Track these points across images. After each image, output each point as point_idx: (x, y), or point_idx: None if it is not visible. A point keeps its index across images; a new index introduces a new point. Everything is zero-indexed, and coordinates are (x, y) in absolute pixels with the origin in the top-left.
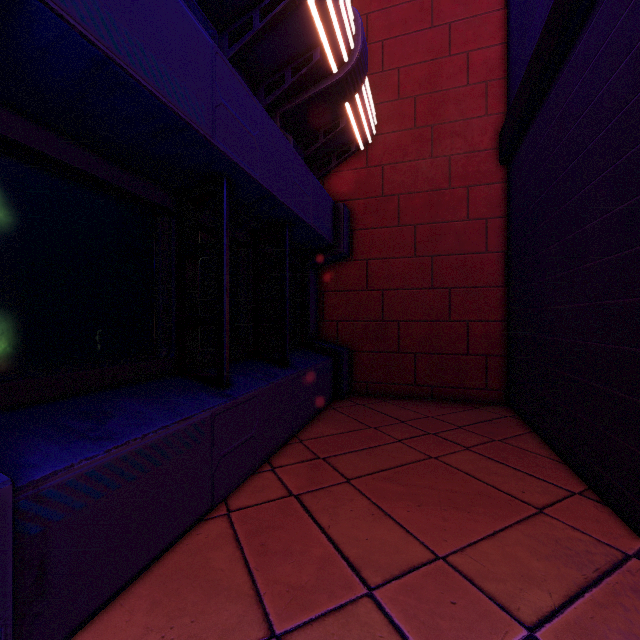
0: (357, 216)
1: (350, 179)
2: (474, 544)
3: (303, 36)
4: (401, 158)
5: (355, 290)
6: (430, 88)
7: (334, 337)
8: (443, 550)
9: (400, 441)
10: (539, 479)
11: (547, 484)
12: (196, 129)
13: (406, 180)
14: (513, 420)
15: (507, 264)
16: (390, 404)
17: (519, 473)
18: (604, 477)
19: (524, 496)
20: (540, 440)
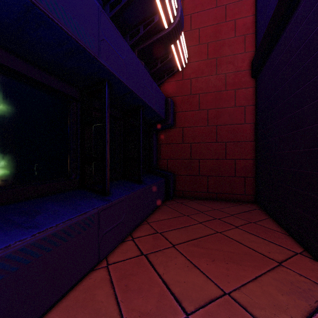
0: (177, 105)
1: (174, 86)
2: (245, 285)
3: (149, 7)
4: (200, 75)
5: (176, 143)
6: (215, 38)
7: (166, 167)
8: (228, 289)
9: (201, 223)
10: (277, 245)
11: (282, 248)
12: (89, 52)
13: (203, 86)
14: (259, 211)
15: (255, 129)
16: (195, 202)
17: (266, 241)
18: (314, 245)
19: (270, 255)
20: (275, 222)
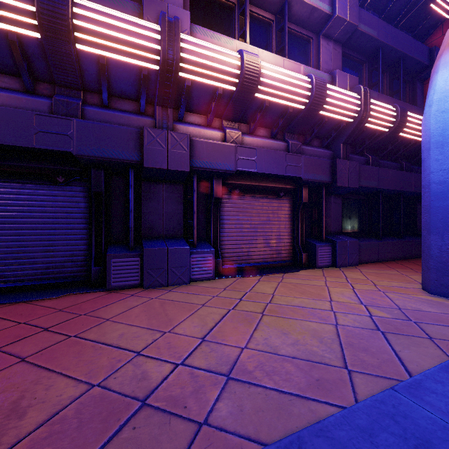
0: None
1: None
2: None
3: (406, 140)
4: None
5: None
6: None
7: None
8: None
9: None
10: None
11: None
12: (375, 187)
13: None
14: None
15: None
16: None
17: None
18: None
19: None
20: None
